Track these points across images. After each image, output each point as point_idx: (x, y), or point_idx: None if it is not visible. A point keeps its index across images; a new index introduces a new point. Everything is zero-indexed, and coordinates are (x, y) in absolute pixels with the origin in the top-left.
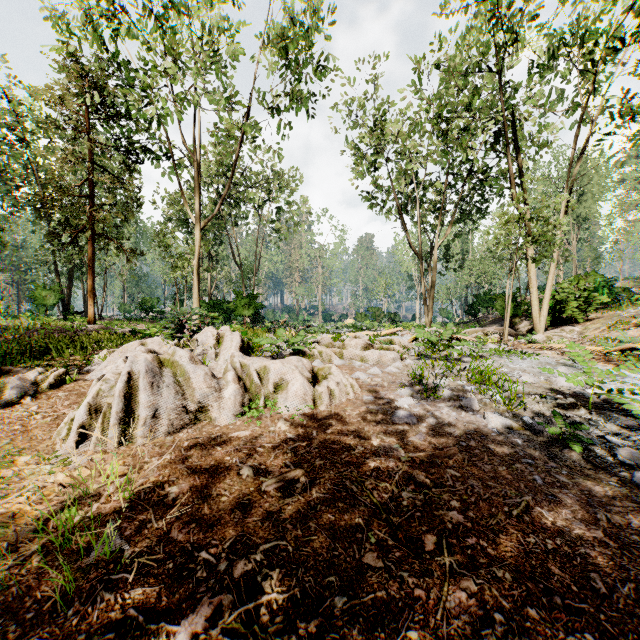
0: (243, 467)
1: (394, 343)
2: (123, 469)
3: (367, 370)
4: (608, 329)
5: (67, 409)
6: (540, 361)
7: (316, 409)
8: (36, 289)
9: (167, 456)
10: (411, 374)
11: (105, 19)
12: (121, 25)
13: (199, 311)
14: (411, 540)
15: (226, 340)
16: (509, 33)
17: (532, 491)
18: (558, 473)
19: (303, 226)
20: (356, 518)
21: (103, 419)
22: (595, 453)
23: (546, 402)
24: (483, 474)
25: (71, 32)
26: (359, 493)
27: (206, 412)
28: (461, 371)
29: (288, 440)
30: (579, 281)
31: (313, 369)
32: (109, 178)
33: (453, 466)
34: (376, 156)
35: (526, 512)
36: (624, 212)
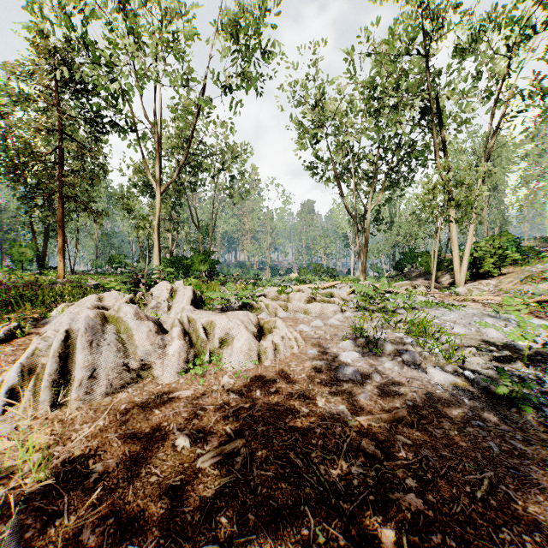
0: (179, 436)
1: (334, 296)
2: (48, 440)
3: (310, 322)
4: (520, 282)
5: (10, 366)
6: (466, 312)
7: (261, 364)
8: (13, 247)
9: (100, 422)
10: (352, 327)
11: (71, 0)
12: (86, 6)
13: (156, 267)
14: (366, 536)
15: (179, 294)
16: (433, 23)
17: (491, 463)
18: (513, 438)
19: (253, 192)
20: (301, 505)
21: (36, 381)
22: (543, 412)
23: (482, 355)
24: (435, 441)
25: (41, 13)
26: (304, 469)
27: (149, 369)
28: (397, 323)
29: (230, 401)
30: (494, 240)
31: (259, 322)
32: (77, 146)
33: (403, 431)
34: (317, 130)
35: (491, 493)
36: (528, 182)
